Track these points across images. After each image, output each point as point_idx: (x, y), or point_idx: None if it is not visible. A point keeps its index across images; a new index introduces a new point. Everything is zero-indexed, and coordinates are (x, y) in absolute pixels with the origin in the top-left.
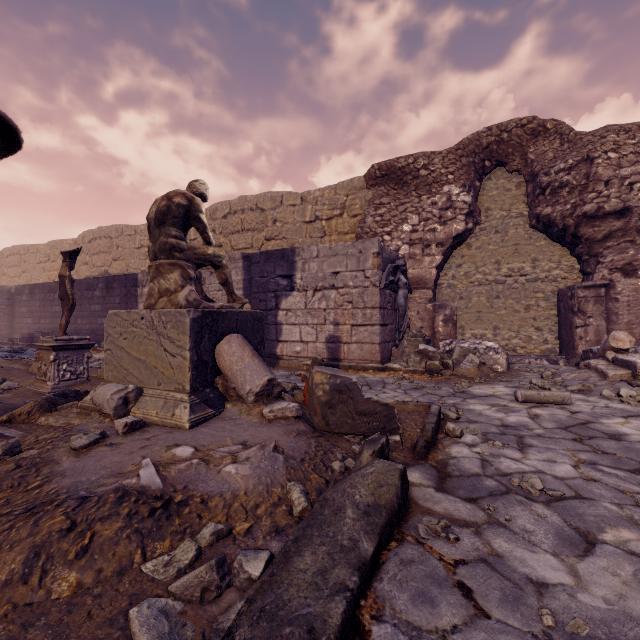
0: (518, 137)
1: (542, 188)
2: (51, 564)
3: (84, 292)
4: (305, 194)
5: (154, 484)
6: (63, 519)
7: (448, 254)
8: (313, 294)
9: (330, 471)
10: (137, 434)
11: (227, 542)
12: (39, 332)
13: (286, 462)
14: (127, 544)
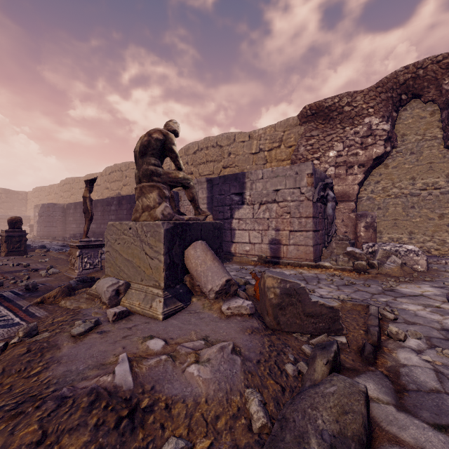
0: (433, 72)
1: None
2: None
3: (105, 207)
4: (252, 133)
5: (126, 383)
6: (36, 428)
7: (368, 173)
8: (259, 207)
9: (284, 375)
10: (123, 322)
11: None
12: (79, 233)
13: (243, 365)
14: None
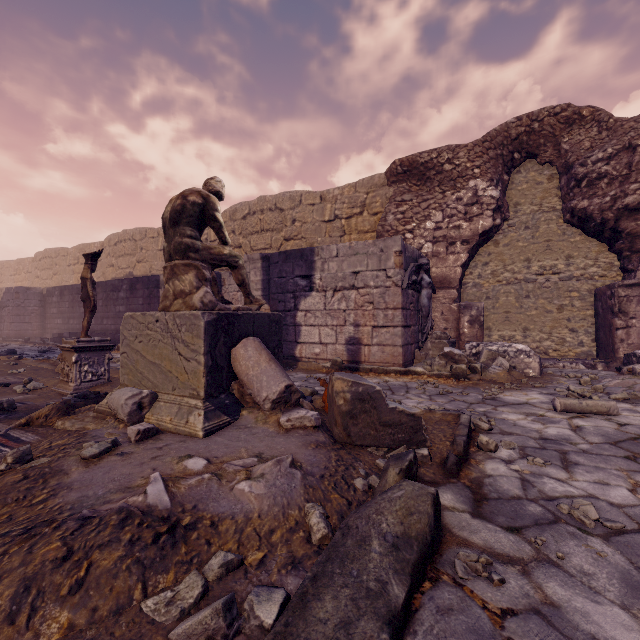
0: (550, 126)
1: (577, 180)
2: (42, 600)
3: (109, 293)
4: (324, 193)
5: (161, 503)
6: (59, 545)
7: (474, 252)
8: (332, 294)
9: (352, 490)
10: (150, 442)
11: (237, 575)
12: (68, 332)
13: (304, 479)
14: (127, 577)
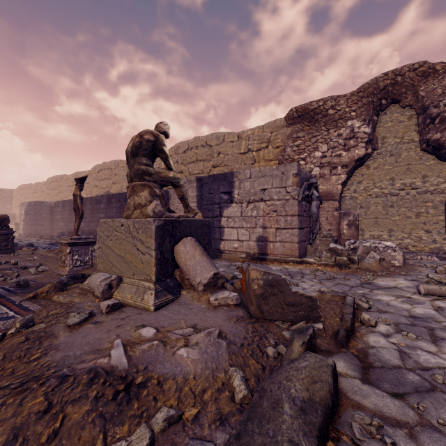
0: (410, 79)
1: (432, 118)
2: (26, 445)
3: (94, 205)
4: (240, 133)
5: (121, 364)
6: (42, 400)
7: (351, 173)
8: (247, 205)
9: (265, 356)
10: (116, 314)
11: (177, 428)
12: (67, 231)
13: (228, 348)
14: (92, 428)
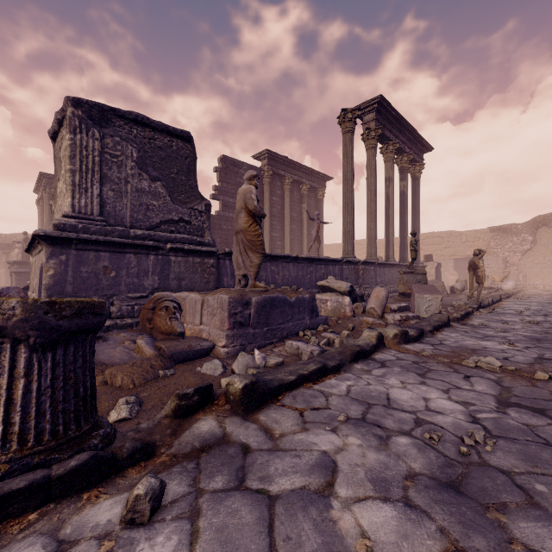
0: (551, 218)
1: None
2: None
3: None
4: (462, 233)
5: None
6: None
7: (523, 254)
8: None
9: None
10: None
11: None
12: None
13: None
14: None
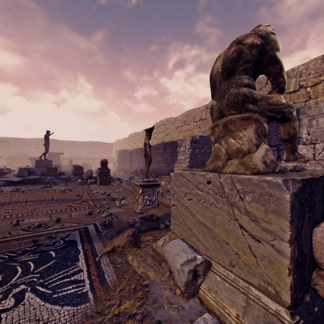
0: None
1: None
2: None
3: (155, 151)
4: (288, 72)
5: None
6: None
7: None
8: (323, 146)
9: None
10: None
11: None
12: (139, 169)
13: None
14: None
